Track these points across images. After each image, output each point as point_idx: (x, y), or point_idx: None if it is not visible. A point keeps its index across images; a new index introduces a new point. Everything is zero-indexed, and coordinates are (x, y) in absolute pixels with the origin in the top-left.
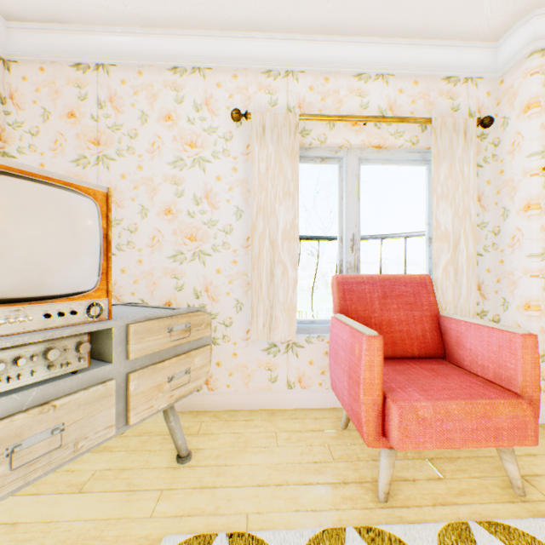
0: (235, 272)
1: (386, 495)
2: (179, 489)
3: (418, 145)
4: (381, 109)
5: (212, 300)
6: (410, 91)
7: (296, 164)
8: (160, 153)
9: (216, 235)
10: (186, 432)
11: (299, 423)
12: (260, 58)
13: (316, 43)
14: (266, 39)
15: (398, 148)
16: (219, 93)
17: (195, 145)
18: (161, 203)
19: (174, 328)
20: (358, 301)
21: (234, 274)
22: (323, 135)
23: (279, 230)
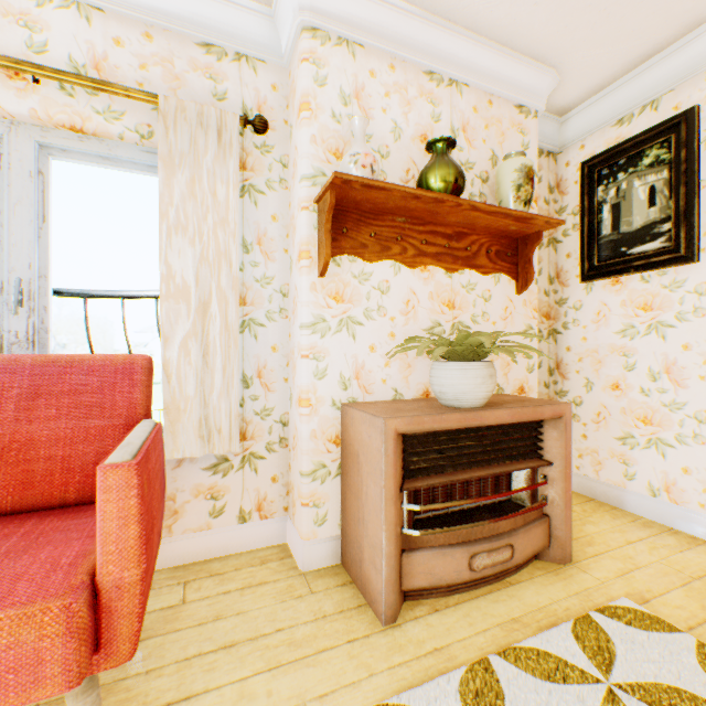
0: None
1: None
2: None
3: (154, 140)
4: (78, 63)
5: None
6: (138, 47)
7: None
8: None
9: None
10: None
11: None
12: None
13: None
14: None
15: (124, 141)
16: None
17: None
18: None
19: None
20: None
21: None
22: None
23: None
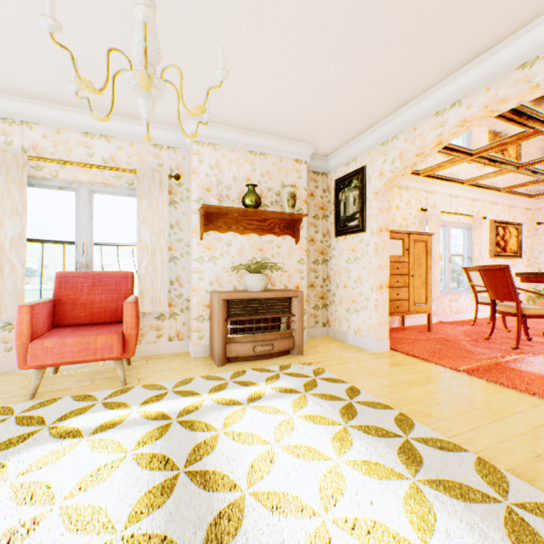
0: None
1: (33, 395)
2: None
3: (134, 186)
4: (105, 159)
5: None
6: (128, 150)
7: (25, 192)
8: None
9: None
10: None
11: (21, 376)
12: None
13: (44, 106)
14: None
15: (122, 186)
16: None
17: None
18: None
19: None
20: (72, 288)
21: None
22: (56, 172)
23: (9, 238)
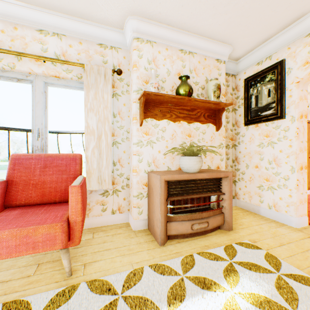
0: None
1: None
2: None
3: (82, 79)
4: (57, 54)
5: None
6: (77, 47)
7: None
8: None
9: None
10: None
11: None
12: None
13: (0, 1)
14: None
15: (72, 79)
16: None
17: None
18: None
19: None
20: (25, 170)
21: None
22: (13, 64)
23: None
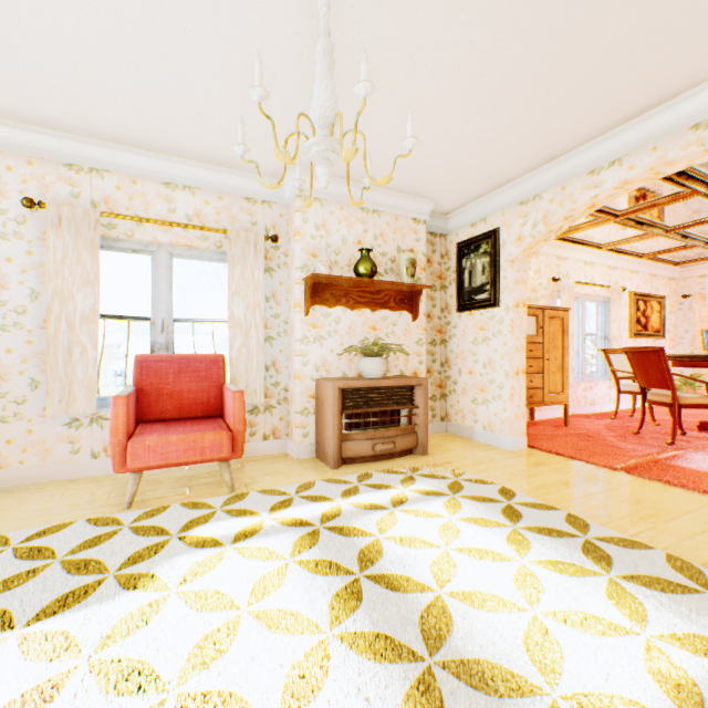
0: (31, 352)
1: (130, 504)
2: None
3: (223, 249)
4: (190, 215)
5: (1, 379)
6: (216, 204)
7: (98, 256)
8: None
9: (7, 315)
10: None
11: (95, 483)
12: (59, 152)
13: (120, 151)
14: (64, 138)
15: (208, 249)
16: (10, 176)
17: None
18: None
19: None
20: (156, 375)
21: (30, 354)
22: (131, 231)
23: (78, 314)
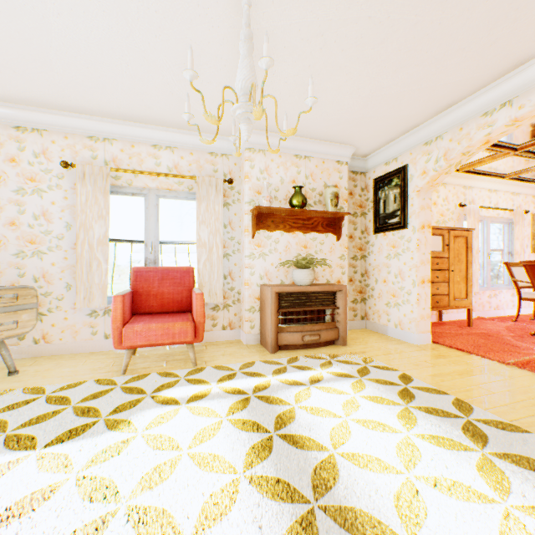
0: (66, 265)
1: (124, 371)
2: (5, 383)
3: (193, 190)
4: (170, 167)
5: (48, 283)
6: (188, 158)
7: (108, 199)
8: (6, 184)
9: (52, 240)
10: (22, 365)
11: (106, 356)
12: (84, 128)
13: (122, 125)
14: (87, 119)
15: (183, 191)
16: (54, 147)
17: (35, 180)
18: (7, 217)
19: (4, 296)
20: (146, 282)
21: (66, 266)
22: (130, 180)
23: (96, 239)
